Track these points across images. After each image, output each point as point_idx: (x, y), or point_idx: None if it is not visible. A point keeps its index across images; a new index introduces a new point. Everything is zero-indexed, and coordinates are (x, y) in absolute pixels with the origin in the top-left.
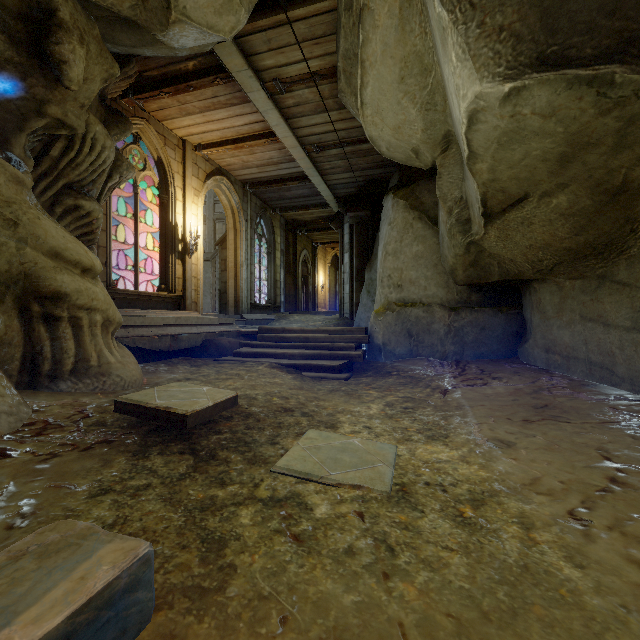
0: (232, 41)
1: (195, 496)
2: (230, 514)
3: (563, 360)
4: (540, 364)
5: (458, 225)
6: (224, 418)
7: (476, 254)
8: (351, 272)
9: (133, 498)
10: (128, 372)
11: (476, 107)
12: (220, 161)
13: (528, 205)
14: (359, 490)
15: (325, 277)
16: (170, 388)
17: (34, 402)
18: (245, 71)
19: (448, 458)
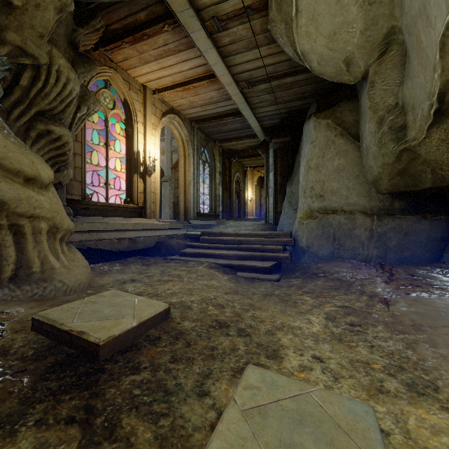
0: None
1: None
2: None
3: None
4: None
5: (391, 133)
6: (150, 340)
7: (407, 162)
8: (275, 187)
9: None
10: (72, 277)
11: None
12: (173, 103)
13: None
14: None
15: (252, 193)
16: (100, 299)
17: None
18: (187, 10)
19: None
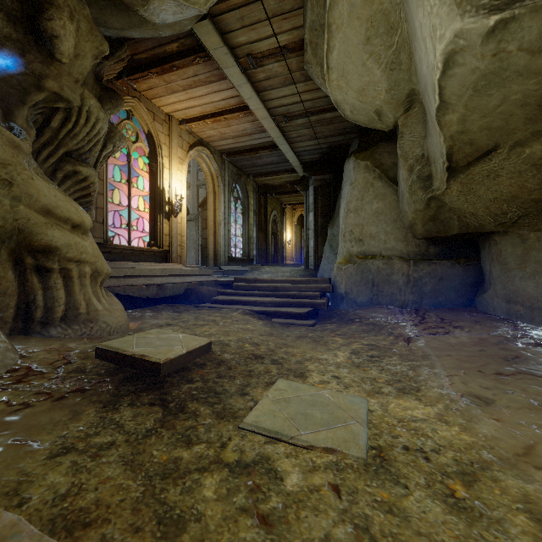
0: (209, 20)
1: (158, 458)
2: (193, 483)
3: (526, 310)
4: (500, 313)
5: (419, 181)
6: (197, 365)
7: (436, 209)
8: (315, 229)
9: (93, 459)
10: (114, 319)
11: (454, 48)
12: (201, 134)
13: (496, 157)
14: (332, 454)
15: (292, 234)
16: (149, 335)
17: (23, 348)
18: (221, 48)
19: (424, 416)
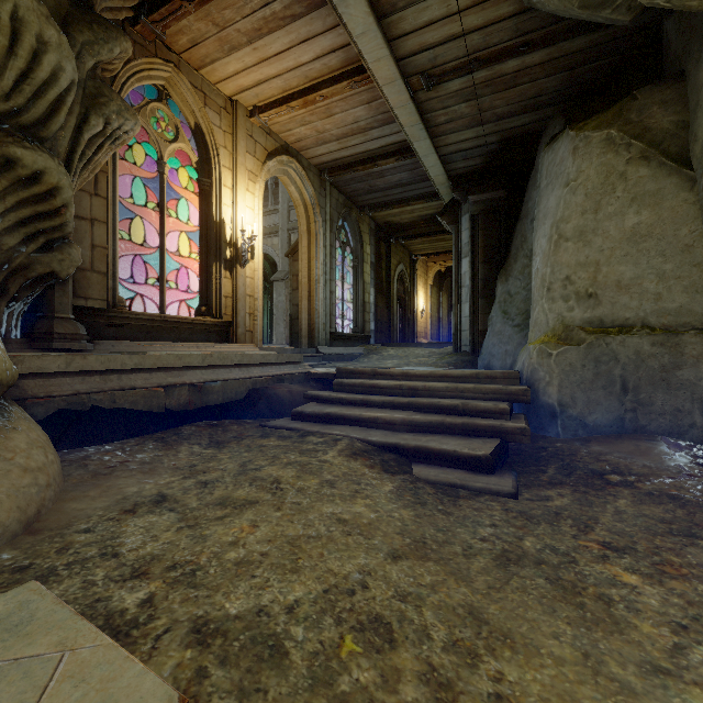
0: None
1: None
2: None
3: None
4: None
5: None
6: None
7: None
8: (473, 285)
9: None
10: None
11: None
12: (286, 135)
13: None
14: None
15: (426, 299)
16: None
17: None
18: None
19: None
